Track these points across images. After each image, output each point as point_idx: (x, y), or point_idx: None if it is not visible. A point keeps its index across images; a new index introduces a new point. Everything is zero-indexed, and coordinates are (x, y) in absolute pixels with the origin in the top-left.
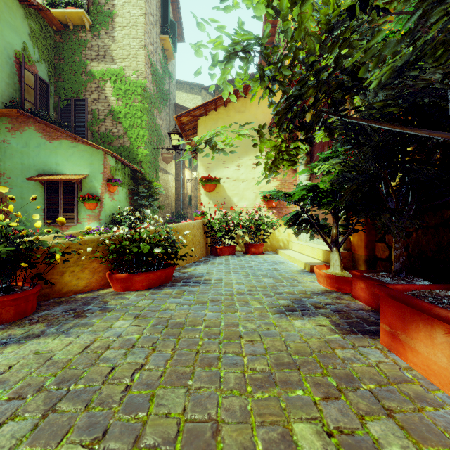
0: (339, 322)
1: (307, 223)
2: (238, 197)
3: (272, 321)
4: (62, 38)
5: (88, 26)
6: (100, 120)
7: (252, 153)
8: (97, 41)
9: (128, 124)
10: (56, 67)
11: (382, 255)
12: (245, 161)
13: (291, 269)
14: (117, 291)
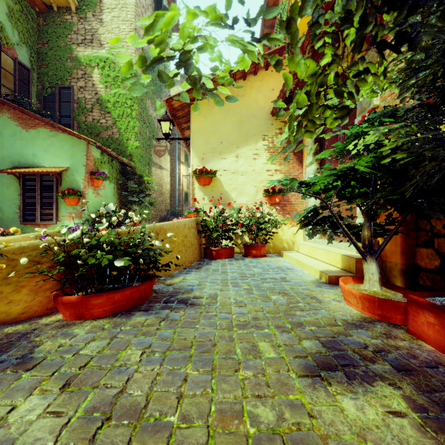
0: (423, 402)
1: (325, 222)
2: (237, 192)
3: (302, 399)
4: (45, 21)
5: (74, 7)
6: (87, 110)
7: (252, 142)
8: (84, 24)
9: (117, 113)
10: (39, 53)
11: (427, 264)
12: (244, 151)
13: (303, 279)
14: (66, 319)
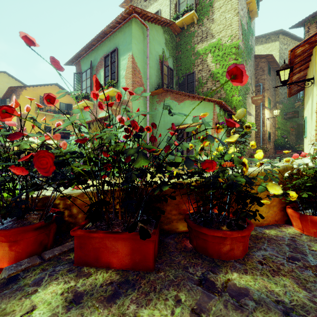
0: None
1: None
2: None
3: None
4: (180, 38)
5: (196, 21)
6: (203, 83)
7: None
8: (201, 28)
9: (224, 80)
10: (176, 58)
11: None
12: None
13: None
14: (308, 235)
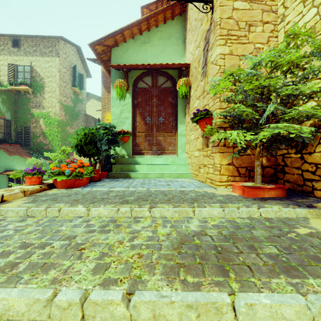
0: None
1: None
2: None
3: None
4: (18, 97)
5: (31, 92)
6: (37, 136)
7: None
8: (36, 98)
9: (51, 138)
10: (15, 111)
11: None
12: None
13: None
14: None
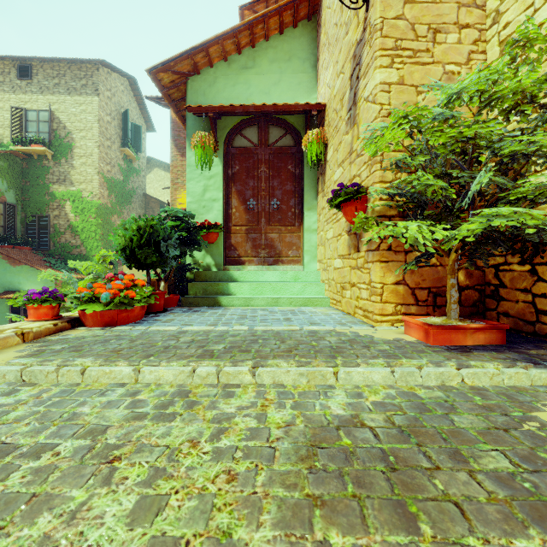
0: None
1: None
2: None
3: None
4: (28, 164)
5: (51, 156)
6: (61, 233)
7: None
8: (58, 167)
9: (84, 236)
10: (23, 189)
11: None
12: None
13: None
14: None
